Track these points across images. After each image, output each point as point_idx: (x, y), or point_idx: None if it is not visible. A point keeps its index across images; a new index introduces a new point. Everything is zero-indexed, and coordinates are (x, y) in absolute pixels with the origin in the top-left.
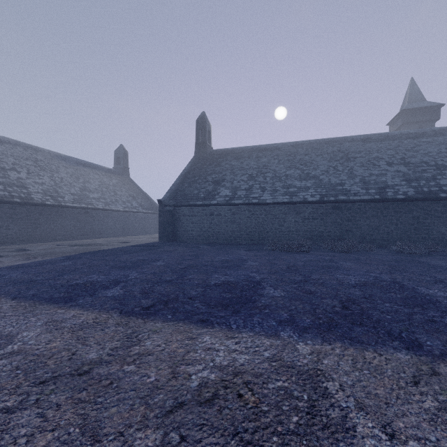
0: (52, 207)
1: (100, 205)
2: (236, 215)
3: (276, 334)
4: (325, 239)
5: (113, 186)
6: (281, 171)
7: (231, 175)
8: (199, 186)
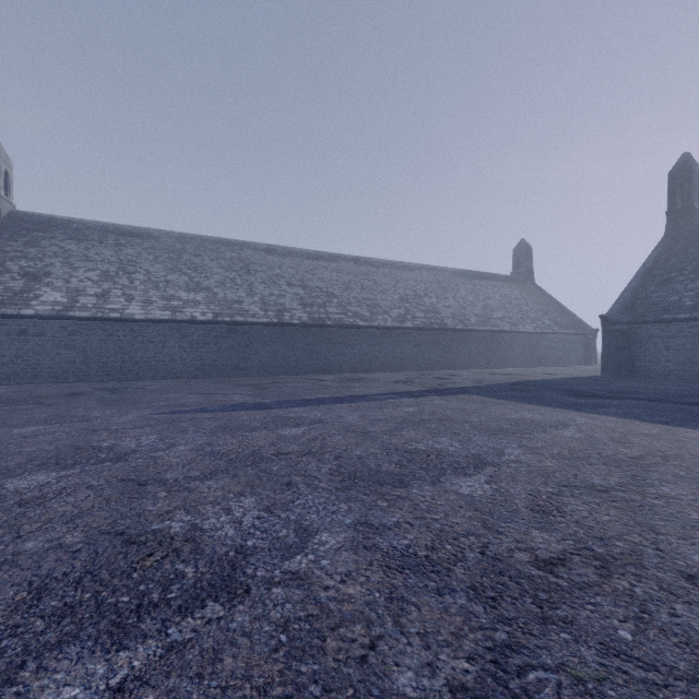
0: (461, 332)
1: (505, 327)
2: None
3: None
4: None
5: (515, 299)
6: None
7: None
8: (680, 288)
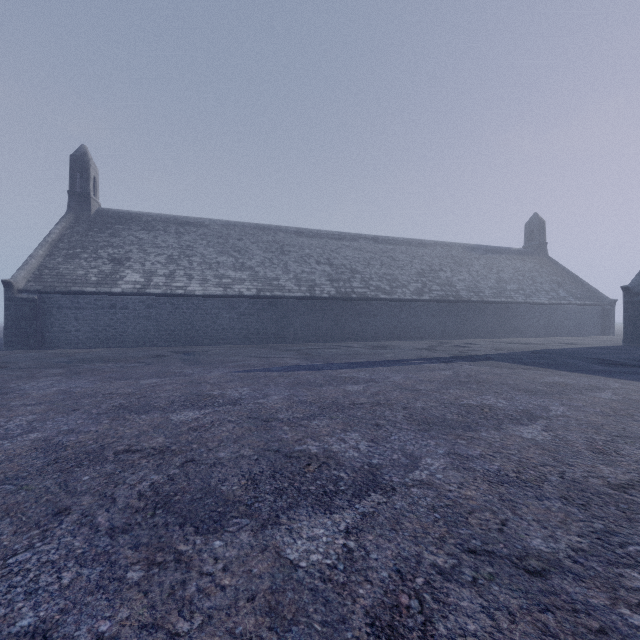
0: (476, 304)
1: (519, 298)
2: None
3: None
4: None
5: (529, 271)
6: None
7: None
8: None
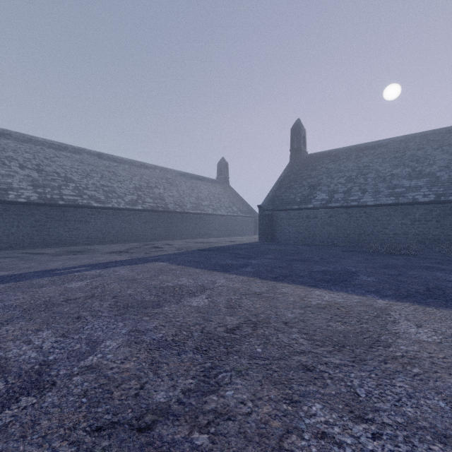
0: (180, 214)
1: (209, 211)
2: (333, 218)
3: (363, 295)
4: (441, 244)
5: (217, 194)
6: (385, 170)
7: (327, 179)
8: (295, 191)
